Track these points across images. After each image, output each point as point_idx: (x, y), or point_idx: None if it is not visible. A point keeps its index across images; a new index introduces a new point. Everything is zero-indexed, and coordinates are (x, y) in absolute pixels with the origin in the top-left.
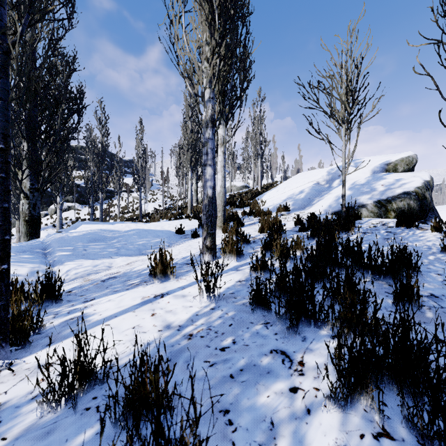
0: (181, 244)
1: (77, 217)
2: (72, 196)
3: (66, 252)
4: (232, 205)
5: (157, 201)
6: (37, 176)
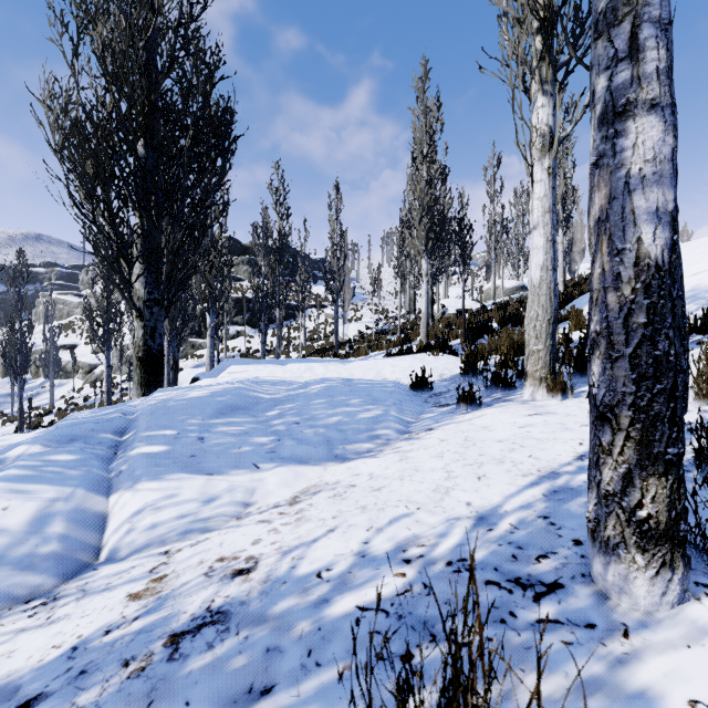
0: (436, 428)
1: (247, 347)
2: (242, 317)
3: (156, 446)
4: (518, 323)
5: (362, 320)
6: (156, 277)
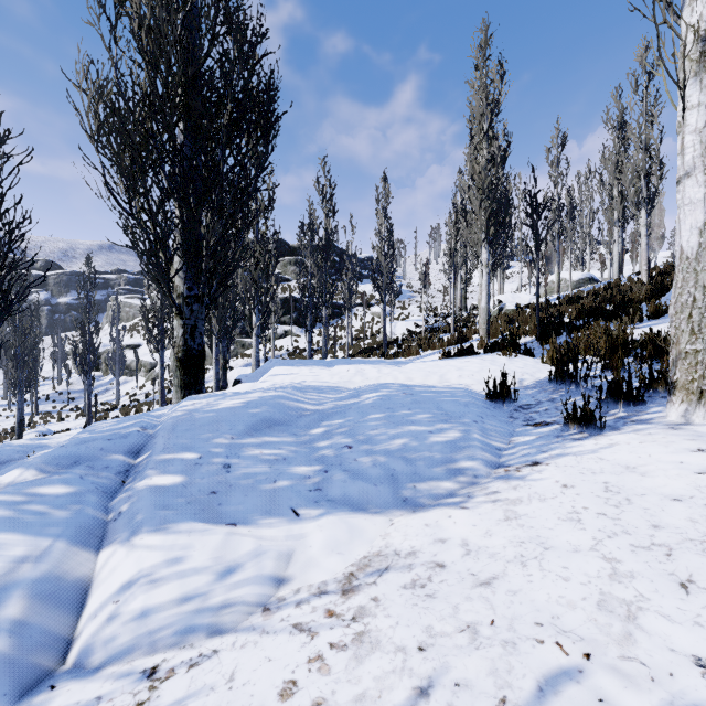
0: (544, 461)
1: (294, 346)
2: (289, 316)
3: (170, 475)
4: (603, 317)
5: (409, 318)
6: (195, 271)
